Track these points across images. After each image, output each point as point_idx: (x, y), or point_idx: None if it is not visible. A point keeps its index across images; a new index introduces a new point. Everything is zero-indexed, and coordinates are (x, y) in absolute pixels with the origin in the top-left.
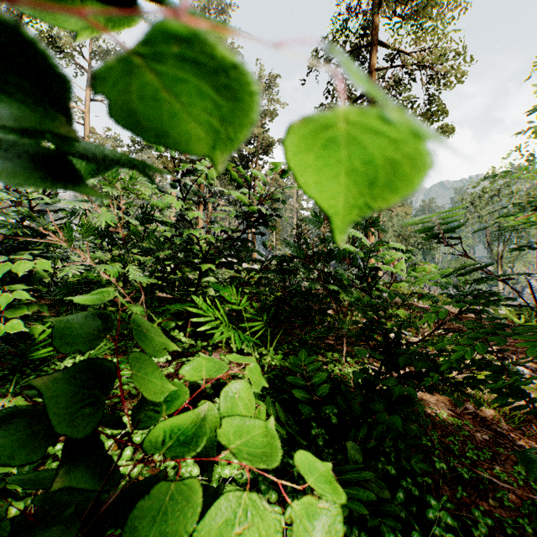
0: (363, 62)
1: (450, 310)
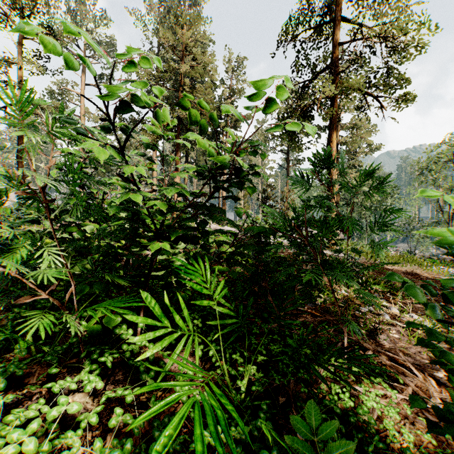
0: (325, 39)
1: (416, 271)
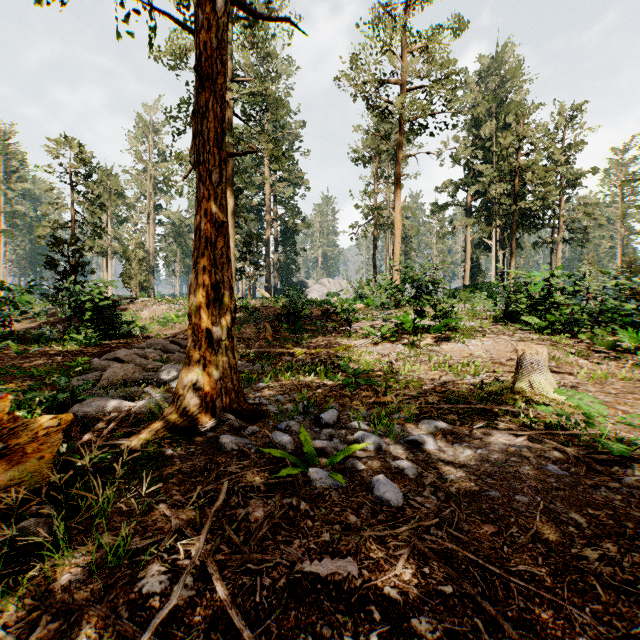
0: None
1: None
